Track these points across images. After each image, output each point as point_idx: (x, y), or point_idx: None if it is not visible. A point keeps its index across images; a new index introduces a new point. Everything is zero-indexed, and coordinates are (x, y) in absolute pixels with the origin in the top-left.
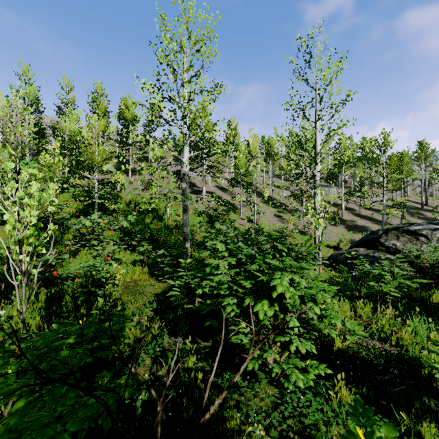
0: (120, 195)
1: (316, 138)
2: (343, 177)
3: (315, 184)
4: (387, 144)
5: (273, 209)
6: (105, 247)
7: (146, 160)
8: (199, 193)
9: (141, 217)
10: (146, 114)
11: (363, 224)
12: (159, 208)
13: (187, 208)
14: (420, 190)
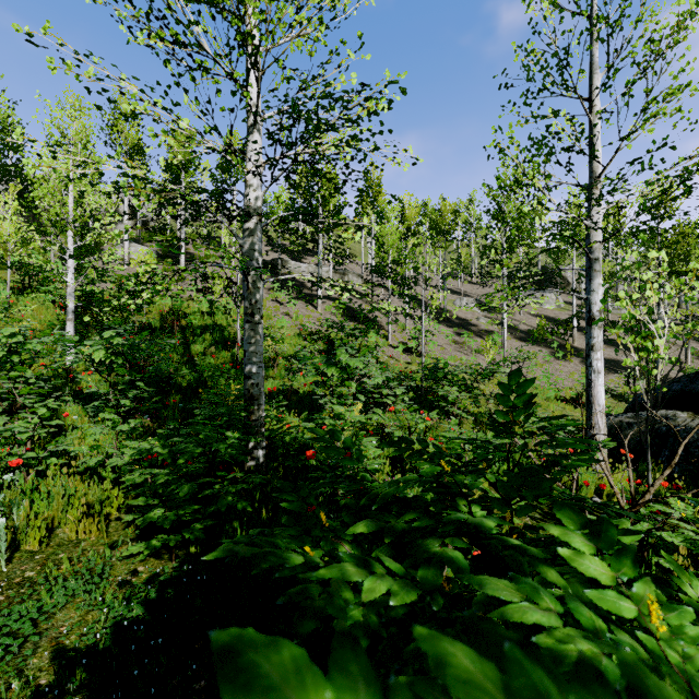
0: (154, 299)
1: (593, 138)
2: (564, 275)
3: (589, 253)
4: (667, 204)
5: (447, 329)
6: (66, 411)
7: (219, 243)
8: (312, 298)
9: (186, 342)
10: (138, 41)
11: (614, 357)
12: (228, 325)
13: (257, 308)
14: (698, 297)
